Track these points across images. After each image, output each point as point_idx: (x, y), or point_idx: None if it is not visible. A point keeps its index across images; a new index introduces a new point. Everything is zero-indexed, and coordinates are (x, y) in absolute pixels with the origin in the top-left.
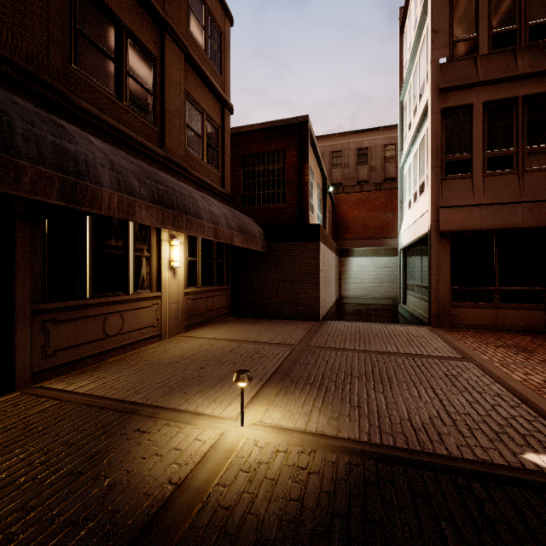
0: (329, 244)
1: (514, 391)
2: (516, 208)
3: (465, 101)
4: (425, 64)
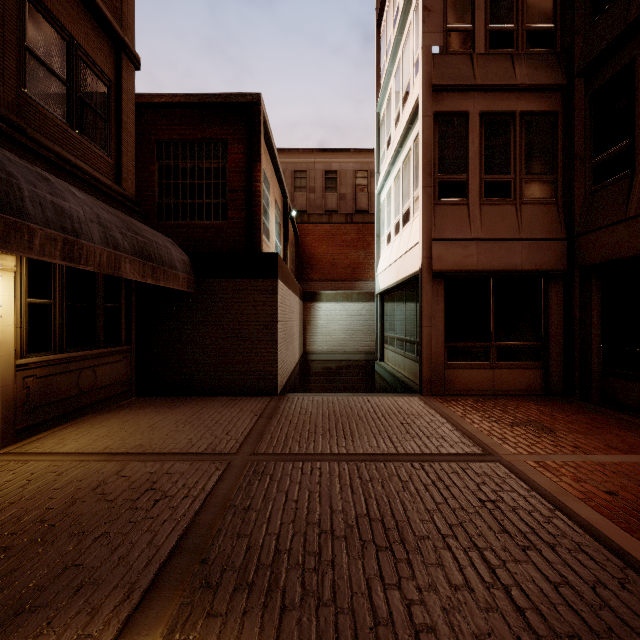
0: (291, 284)
1: (591, 529)
2: (515, 246)
3: (460, 108)
4: (411, 58)
